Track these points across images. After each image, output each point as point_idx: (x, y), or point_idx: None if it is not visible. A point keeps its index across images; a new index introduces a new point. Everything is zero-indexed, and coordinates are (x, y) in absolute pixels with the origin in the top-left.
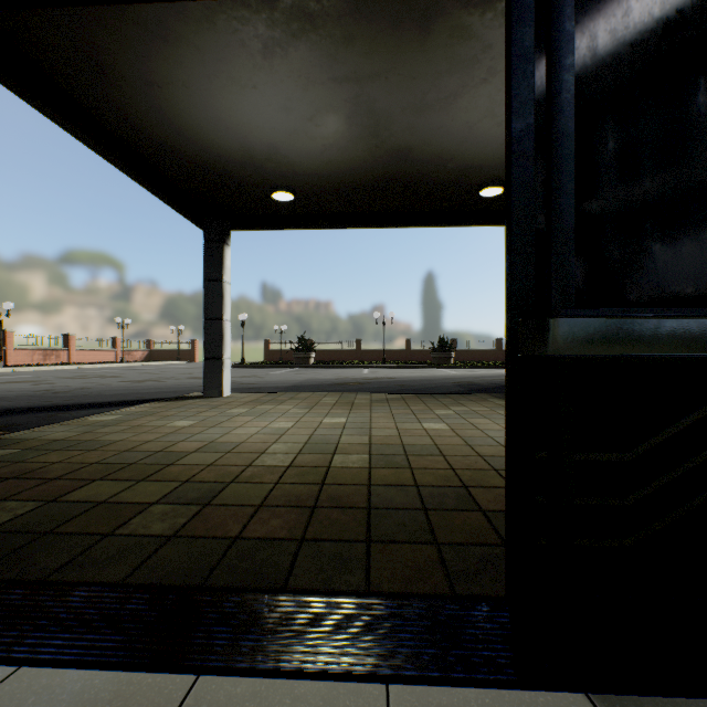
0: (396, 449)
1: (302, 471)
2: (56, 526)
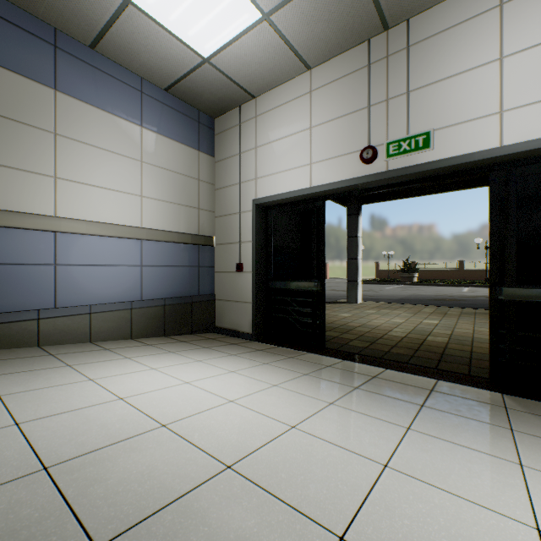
0: (466, 338)
1: (410, 339)
2: (328, 340)
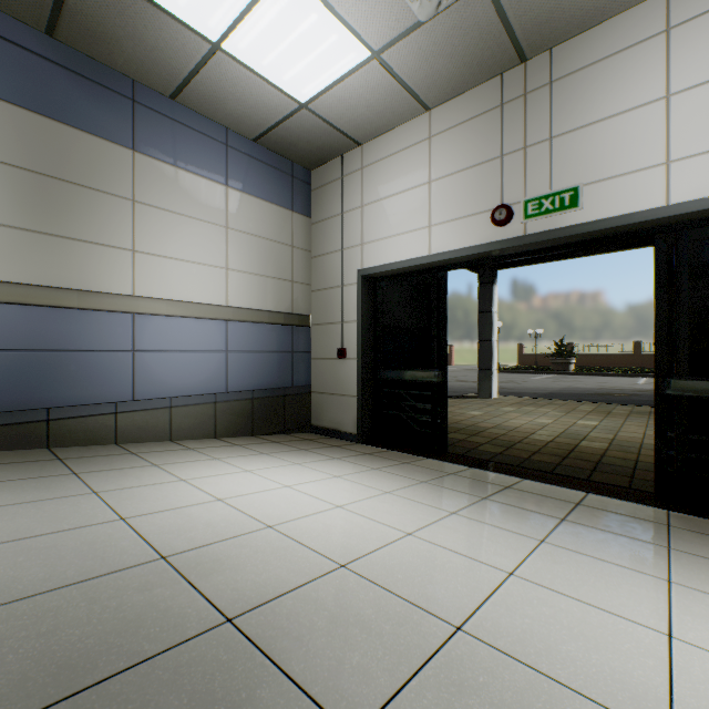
0: (633, 444)
1: (558, 444)
2: (451, 443)
